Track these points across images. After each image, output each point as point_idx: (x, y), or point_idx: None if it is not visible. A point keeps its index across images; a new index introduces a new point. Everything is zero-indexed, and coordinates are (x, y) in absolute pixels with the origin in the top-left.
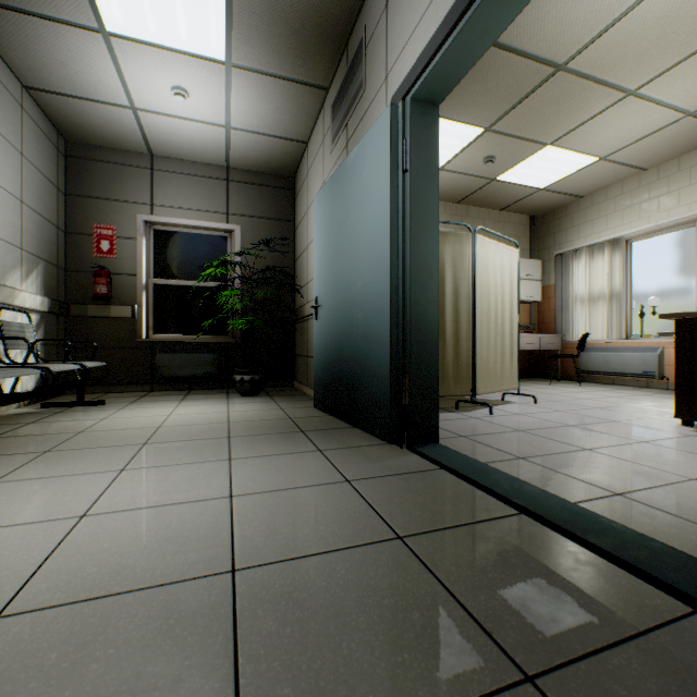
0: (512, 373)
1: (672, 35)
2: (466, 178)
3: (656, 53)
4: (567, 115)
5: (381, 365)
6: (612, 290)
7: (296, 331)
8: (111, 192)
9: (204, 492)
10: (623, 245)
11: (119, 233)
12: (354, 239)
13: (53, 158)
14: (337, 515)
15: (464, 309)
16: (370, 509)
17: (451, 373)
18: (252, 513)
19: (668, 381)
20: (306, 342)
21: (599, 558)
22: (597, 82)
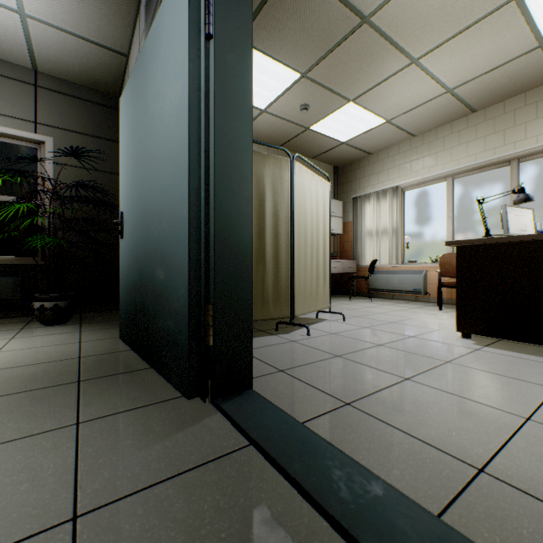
0: (325, 293)
1: (450, 7)
2: (286, 123)
3: (436, 24)
4: (367, 74)
5: (179, 293)
6: (392, 226)
7: None
8: None
9: None
10: (400, 192)
11: None
12: (153, 135)
13: None
14: None
15: (284, 233)
16: None
17: (271, 295)
18: None
19: (429, 296)
20: None
21: None
22: (392, 44)
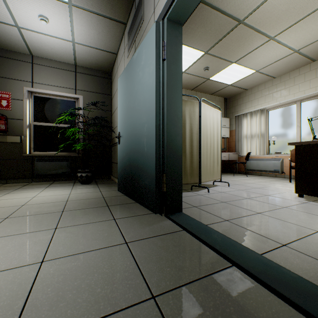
0: (218, 171)
1: (292, 9)
2: (196, 77)
3: (284, 18)
4: (243, 48)
5: (150, 169)
6: (260, 132)
7: (112, 150)
8: (8, 74)
9: (24, 259)
10: (265, 112)
11: (12, 96)
12: (137, 99)
13: None
14: (112, 276)
15: (195, 139)
16: (136, 268)
17: (189, 171)
18: (50, 278)
19: (284, 174)
20: (116, 156)
21: (291, 308)
22: (257, 31)
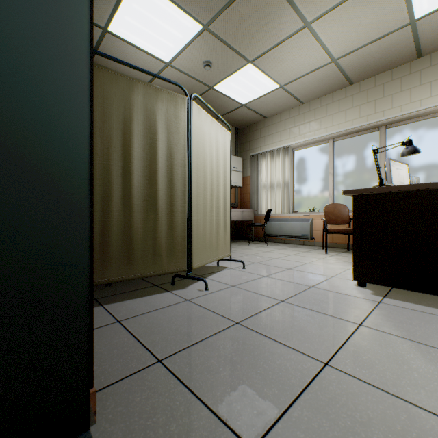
0: (226, 242)
1: None
2: (191, 80)
3: None
4: (265, 34)
5: None
6: (284, 180)
7: None
8: None
9: None
10: (290, 151)
11: None
12: None
13: None
14: None
15: (180, 178)
16: None
17: (165, 247)
18: None
19: (315, 240)
20: None
21: None
22: (288, 2)
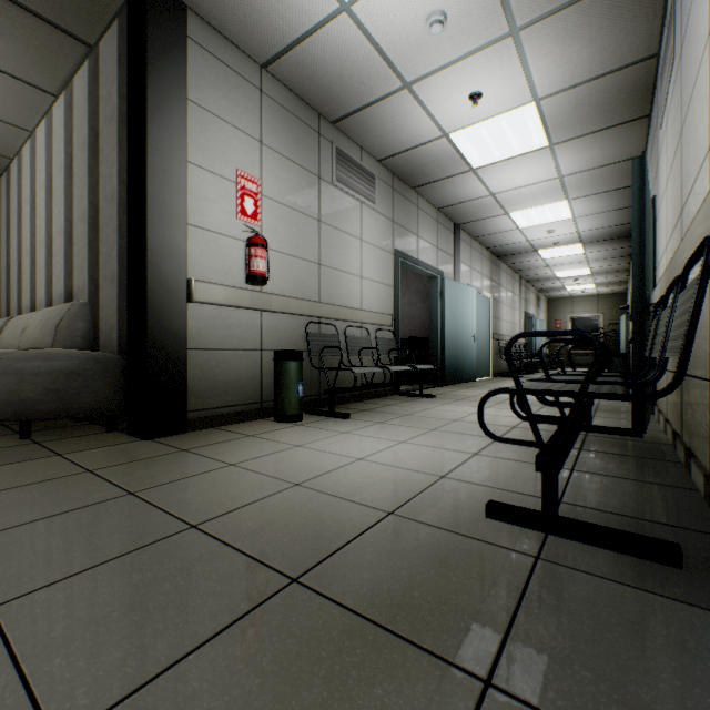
0: None
1: None
2: None
3: None
4: None
5: None
6: None
7: None
8: (559, 310)
9: None
10: None
11: (561, 322)
12: (622, 333)
13: (546, 306)
14: None
15: None
16: None
17: None
18: None
19: None
20: None
21: None
22: None
